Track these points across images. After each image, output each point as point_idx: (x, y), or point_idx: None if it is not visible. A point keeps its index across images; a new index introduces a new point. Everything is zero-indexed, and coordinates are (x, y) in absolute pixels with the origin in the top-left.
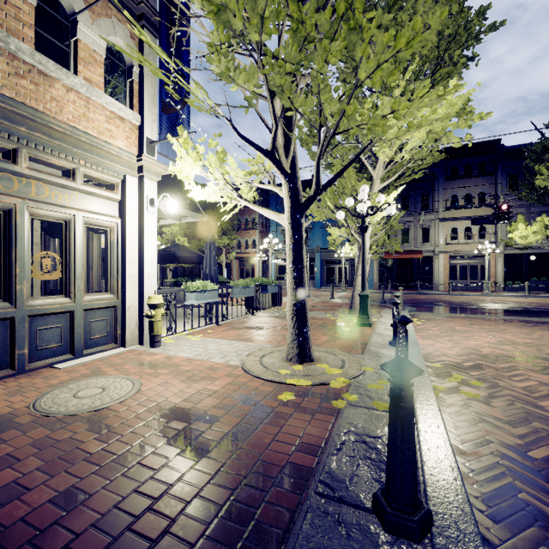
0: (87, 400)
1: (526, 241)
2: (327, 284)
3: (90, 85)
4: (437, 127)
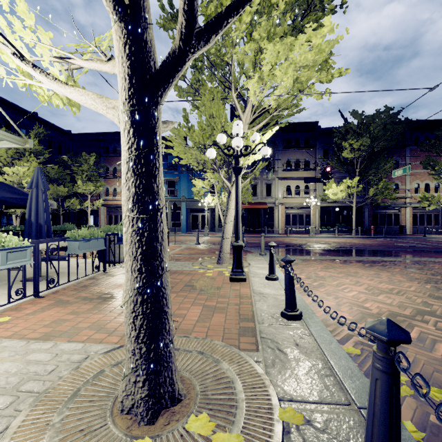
0: None
1: (336, 197)
2: (192, 229)
3: None
4: (304, 76)
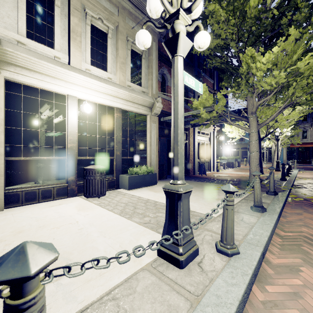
0: (222, 175)
1: None
2: None
3: None
4: None
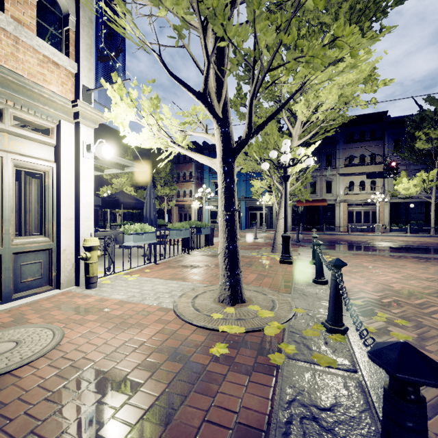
0: None
1: (408, 192)
2: (250, 226)
3: (18, 24)
4: (348, 91)
